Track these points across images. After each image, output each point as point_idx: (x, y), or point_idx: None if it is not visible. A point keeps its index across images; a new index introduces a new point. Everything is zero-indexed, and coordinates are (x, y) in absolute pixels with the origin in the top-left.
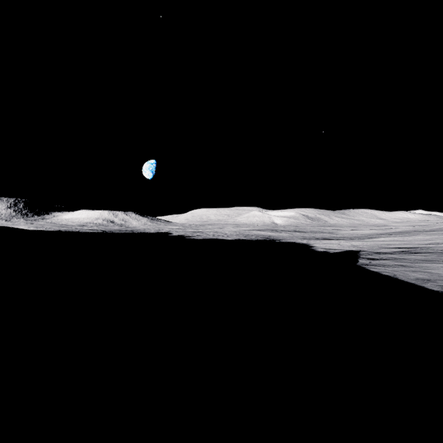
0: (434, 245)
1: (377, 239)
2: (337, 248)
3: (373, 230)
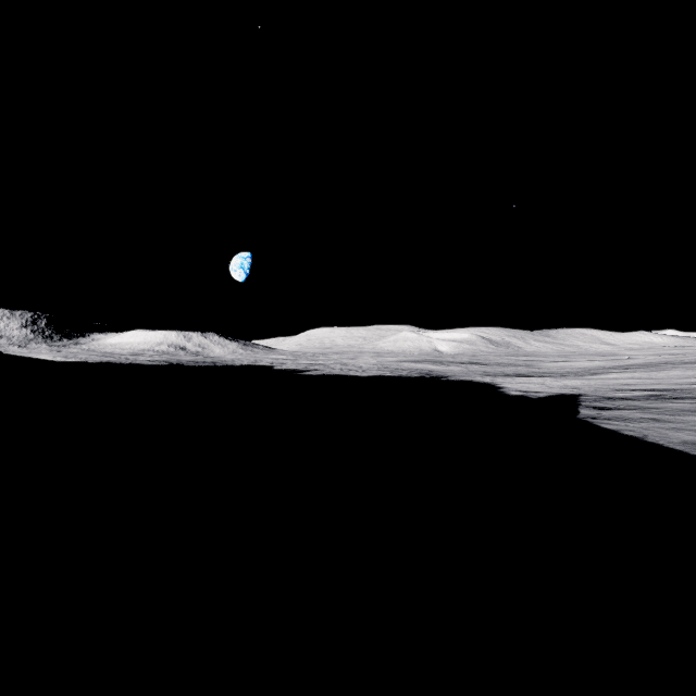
0: None
1: (606, 376)
2: (541, 391)
3: (597, 362)
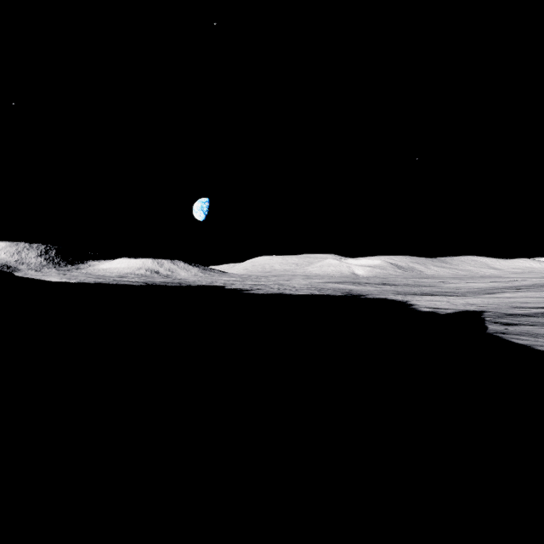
0: None
1: (501, 295)
2: (448, 308)
3: (491, 283)
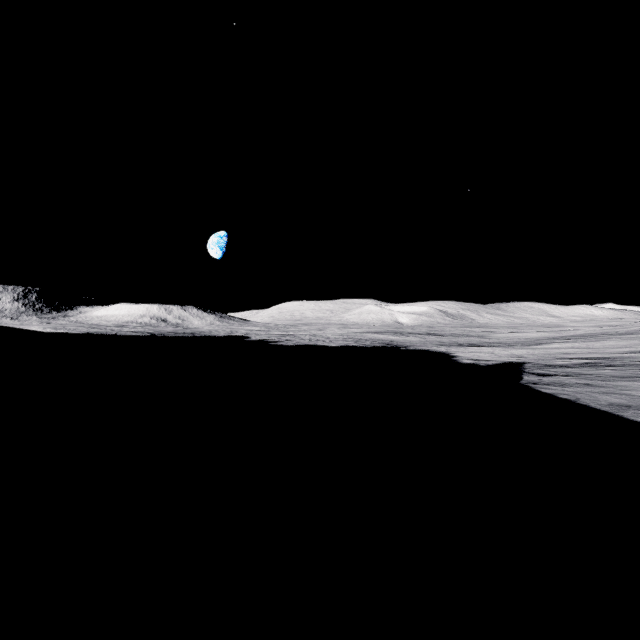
0: (633, 354)
1: (549, 346)
2: (490, 359)
3: (542, 333)
